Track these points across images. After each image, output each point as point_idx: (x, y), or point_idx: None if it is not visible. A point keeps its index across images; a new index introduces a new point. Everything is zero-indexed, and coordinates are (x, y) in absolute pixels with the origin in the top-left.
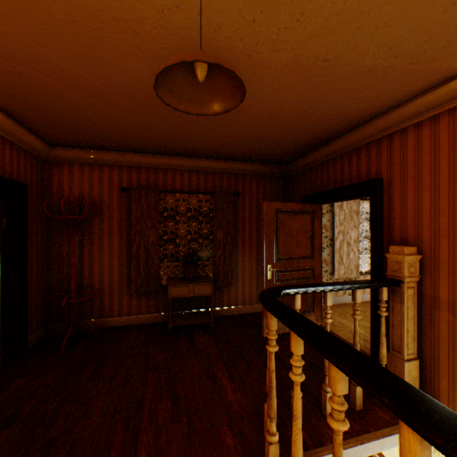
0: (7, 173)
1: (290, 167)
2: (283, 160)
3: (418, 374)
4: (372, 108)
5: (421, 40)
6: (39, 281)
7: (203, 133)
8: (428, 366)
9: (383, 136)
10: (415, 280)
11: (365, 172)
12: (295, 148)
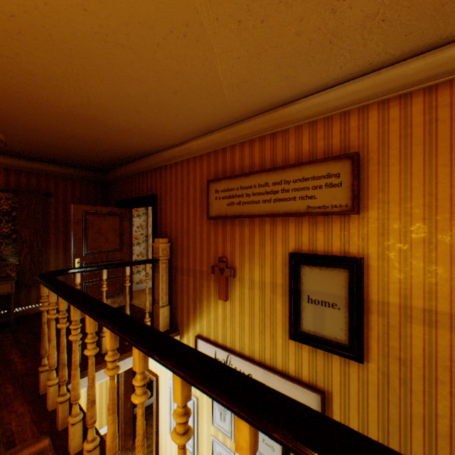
0: None
1: (107, 175)
2: (99, 168)
3: (172, 314)
4: (146, 149)
5: (148, 126)
6: None
7: None
8: (175, 308)
9: (159, 167)
10: (167, 258)
11: (151, 189)
12: (105, 162)
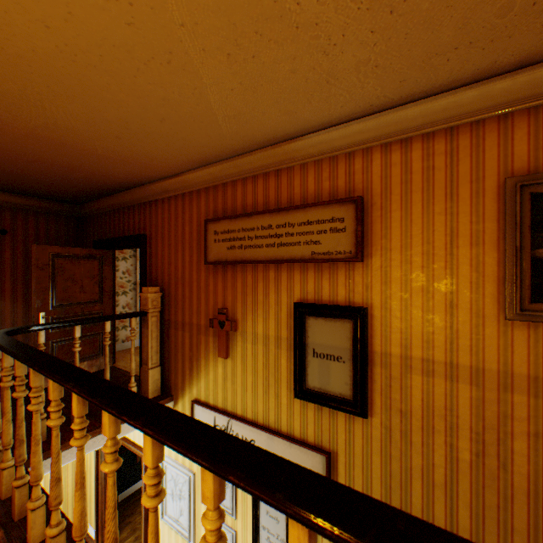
0: None
1: (83, 208)
2: (72, 200)
3: (164, 377)
4: (132, 179)
5: (133, 154)
6: None
7: None
8: (168, 369)
9: (148, 202)
10: (158, 310)
11: (139, 227)
12: (80, 192)
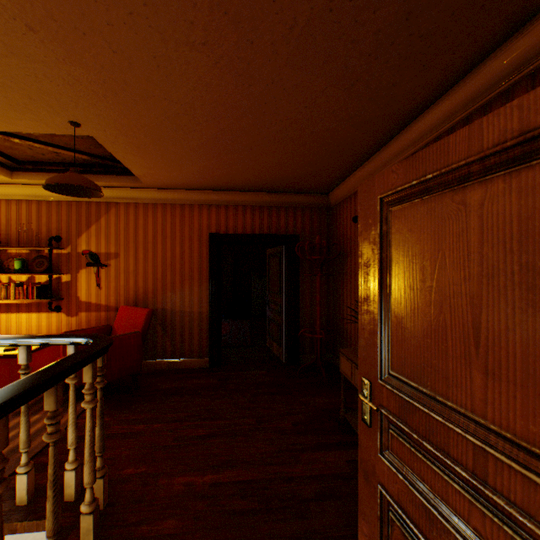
0: (281, 230)
1: None
2: None
3: None
4: None
5: None
6: (322, 313)
7: (293, 118)
8: None
9: None
10: None
11: None
12: None
